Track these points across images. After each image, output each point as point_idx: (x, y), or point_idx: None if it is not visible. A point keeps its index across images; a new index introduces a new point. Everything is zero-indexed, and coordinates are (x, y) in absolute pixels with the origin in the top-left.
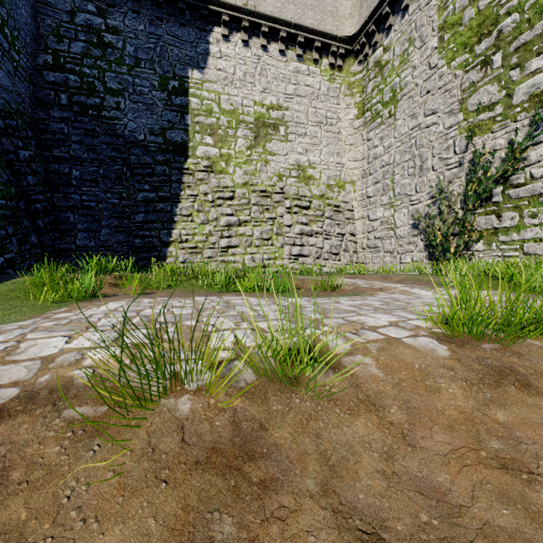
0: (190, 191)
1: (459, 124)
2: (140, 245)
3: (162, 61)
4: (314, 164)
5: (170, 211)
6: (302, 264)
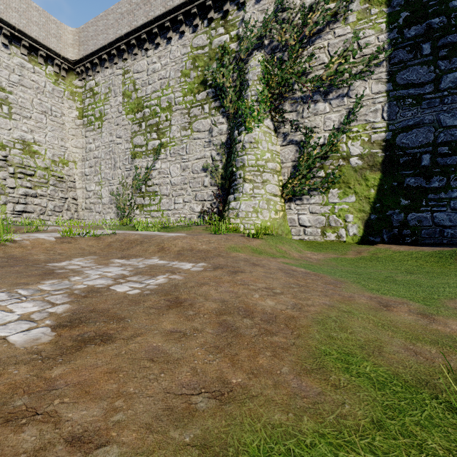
0: None
1: (130, 149)
2: None
3: None
4: (39, 142)
5: None
6: (26, 218)
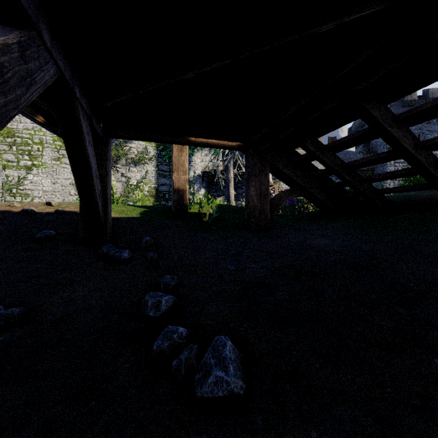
0: None
1: None
2: None
3: None
4: None
5: None
6: None
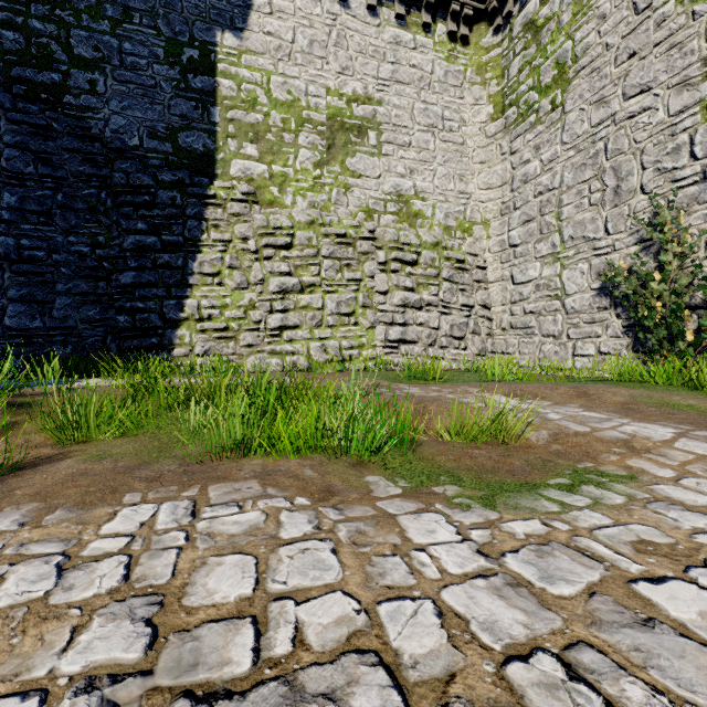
0: (218, 233)
1: (703, 102)
2: (126, 326)
3: (171, 15)
4: (423, 192)
5: (183, 267)
6: (405, 355)
